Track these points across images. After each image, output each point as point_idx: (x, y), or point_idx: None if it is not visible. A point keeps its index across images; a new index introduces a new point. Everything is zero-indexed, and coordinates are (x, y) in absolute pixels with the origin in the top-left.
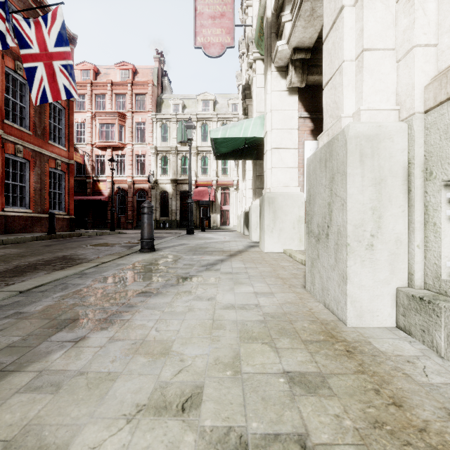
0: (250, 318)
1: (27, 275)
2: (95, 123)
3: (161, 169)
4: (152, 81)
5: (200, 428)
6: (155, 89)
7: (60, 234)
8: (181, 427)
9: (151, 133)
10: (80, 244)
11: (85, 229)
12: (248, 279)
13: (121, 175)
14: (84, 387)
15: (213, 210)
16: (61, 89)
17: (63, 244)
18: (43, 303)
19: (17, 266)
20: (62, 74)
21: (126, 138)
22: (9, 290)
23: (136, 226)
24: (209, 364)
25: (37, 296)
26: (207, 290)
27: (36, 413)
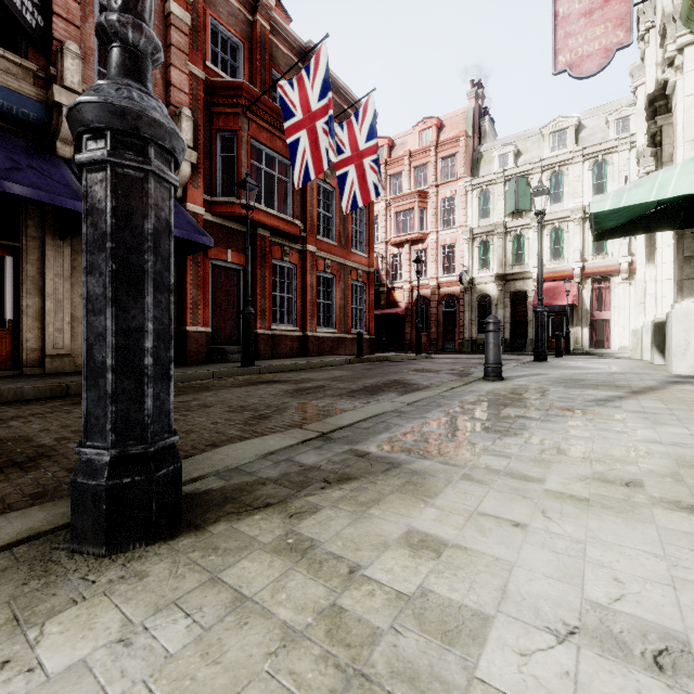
0: (689, 454)
1: (382, 395)
2: (389, 213)
3: (479, 261)
4: (465, 131)
5: (649, 495)
6: (469, 142)
7: (368, 357)
8: (630, 491)
9: (464, 209)
10: (398, 369)
11: (382, 352)
12: (677, 421)
13: (421, 278)
14: (529, 461)
15: (574, 321)
16: (371, 189)
17: (381, 368)
18: (436, 413)
19: (365, 387)
20: (373, 171)
21: (429, 224)
22: (398, 402)
23: (442, 349)
24: (642, 471)
25: (424, 408)
26: (611, 424)
27: (506, 464)
